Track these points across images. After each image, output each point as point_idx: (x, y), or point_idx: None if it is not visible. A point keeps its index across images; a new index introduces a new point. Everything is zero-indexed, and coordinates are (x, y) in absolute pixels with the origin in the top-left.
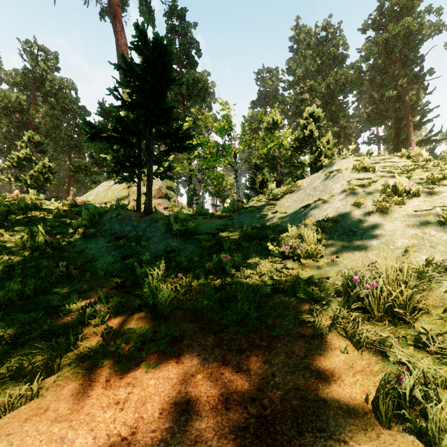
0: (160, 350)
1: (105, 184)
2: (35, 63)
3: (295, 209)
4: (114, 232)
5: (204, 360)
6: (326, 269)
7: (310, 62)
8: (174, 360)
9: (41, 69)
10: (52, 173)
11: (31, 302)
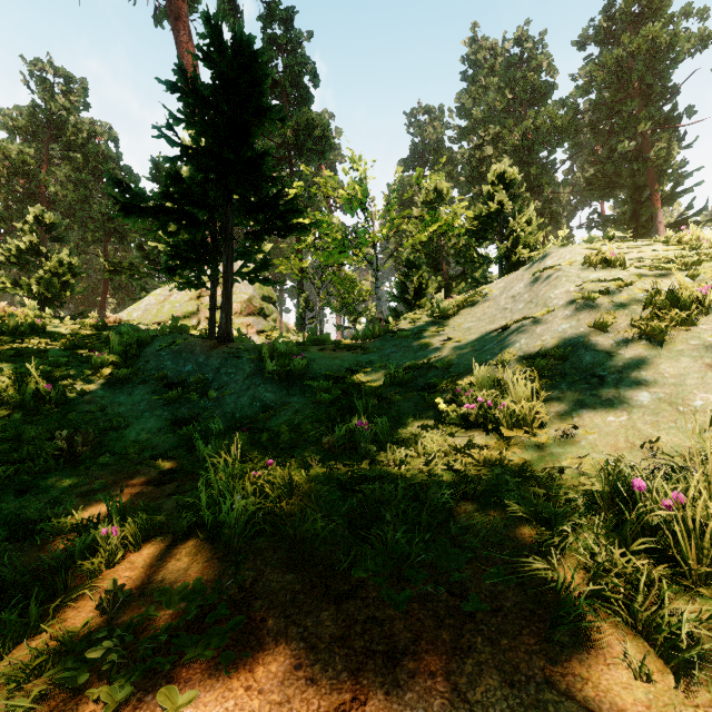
0: (216, 648)
1: (160, 291)
2: (49, 96)
3: (480, 335)
4: (164, 374)
5: (310, 683)
6: (554, 451)
7: (495, 96)
8: (242, 681)
9: (59, 106)
10: (75, 274)
11: None
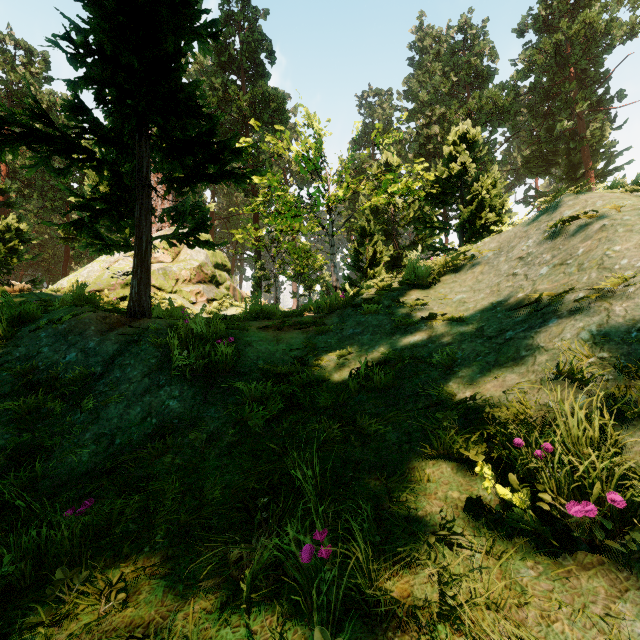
0: None
1: (105, 258)
2: (9, 67)
3: (486, 311)
4: (32, 366)
5: None
6: None
7: (440, 79)
8: None
9: (19, 77)
10: (24, 241)
11: None
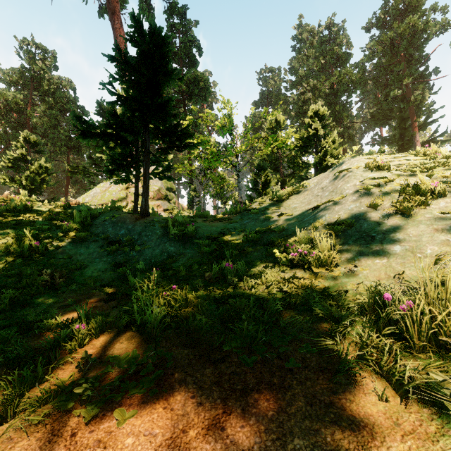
0: (146, 388)
1: (103, 185)
2: (32, 61)
3: (302, 211)
4: (107, 235)
5: (199, 405)
6: (343, 280)
7: (313, 61)
8: (161, 405)
9: (39, 68)
10: (49, 174)
11: (5, 316)
